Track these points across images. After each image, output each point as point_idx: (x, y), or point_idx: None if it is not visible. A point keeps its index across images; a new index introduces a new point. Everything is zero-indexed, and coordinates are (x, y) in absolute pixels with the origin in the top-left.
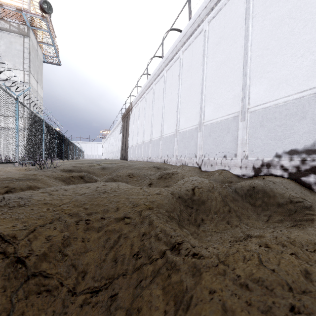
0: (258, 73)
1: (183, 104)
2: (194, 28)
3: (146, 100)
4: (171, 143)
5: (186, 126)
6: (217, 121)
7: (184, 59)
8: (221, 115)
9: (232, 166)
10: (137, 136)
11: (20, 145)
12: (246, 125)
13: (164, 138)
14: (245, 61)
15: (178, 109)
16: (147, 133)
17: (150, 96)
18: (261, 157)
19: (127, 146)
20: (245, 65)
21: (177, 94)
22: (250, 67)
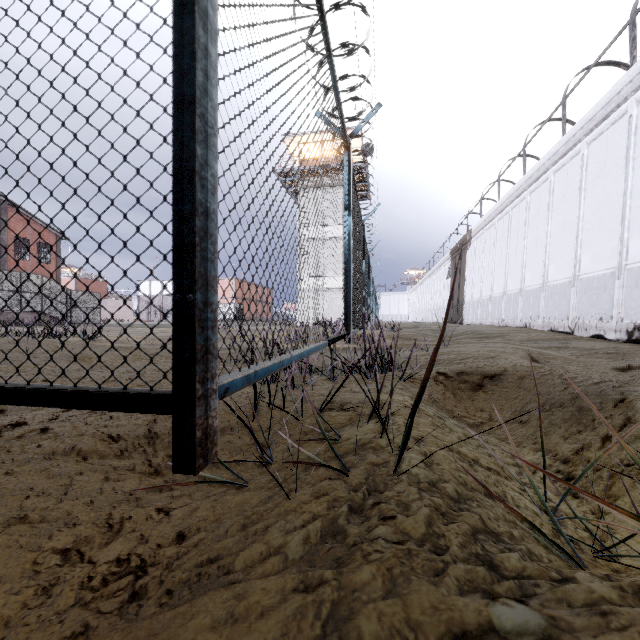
0: (636, 226)
1: (554, 247)
2: (569, 148)
3: (496, 230)
4: (535, 300)
5: (557, 278)
6: (594, 275)
7: (556, 183)
8: (599, 269)
9: (607, 330)
10: (480, 286)
11: (340, 307)
12: (621, 284)
13: (526, 293)
14: (624, 209)
15: (546, 253)
16: (498, 282)
17: (504, 224)
18: (634, 320)
19: (461, 301)
20: (624, 214)
21: (546, 231)
22: (630, 218)
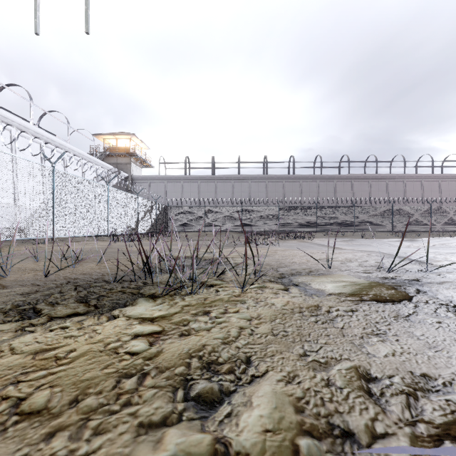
0: None
1: None
2: None
3: None
4: None
5: None
6: None
7: None
8: None
9: None
10: None
11: None
12: None
13: None
14: None
15: None
16: None
17: None
18: None
19: None
20: None
21: None
22: None
